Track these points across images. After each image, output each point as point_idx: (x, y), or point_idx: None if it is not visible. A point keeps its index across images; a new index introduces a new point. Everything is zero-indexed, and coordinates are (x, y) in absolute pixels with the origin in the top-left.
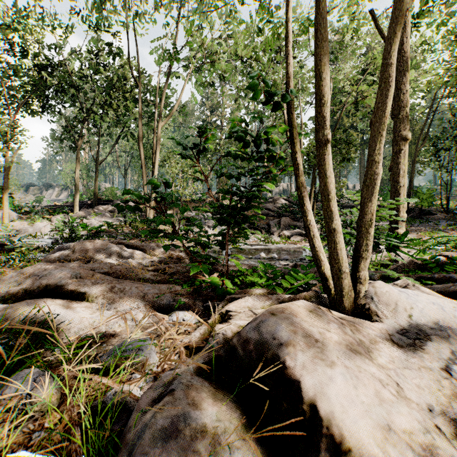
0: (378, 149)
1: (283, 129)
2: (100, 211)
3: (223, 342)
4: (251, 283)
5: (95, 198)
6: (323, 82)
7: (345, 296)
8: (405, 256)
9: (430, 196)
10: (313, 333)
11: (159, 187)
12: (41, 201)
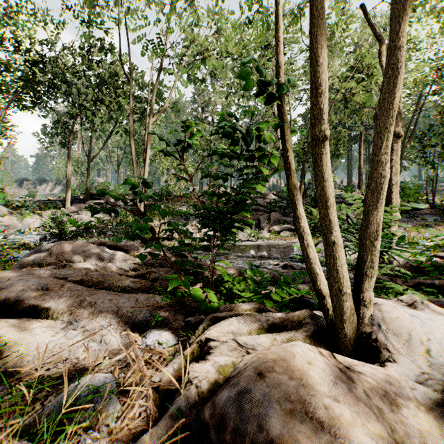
0: (386, 148)
1: (273, 124)
2: None
3: (196, 399)
4: (239, 290)
5: (87, 193)
6: (321, 68)
7: (346, 321)
8: (399, 258)
9: (417, 191)
10: (316, 409)
11: (136, 188)
12: (35, 195)
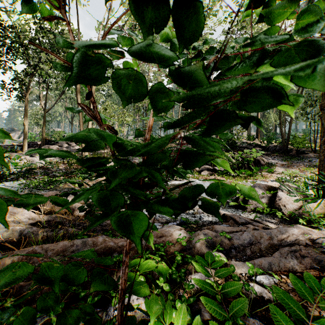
0: None
1: None
2: None
3: None
4: None
5: (42, 139)
6: None
7: None
8: None
9: (304, 139)
10: None
11: None
12: (3, 141)
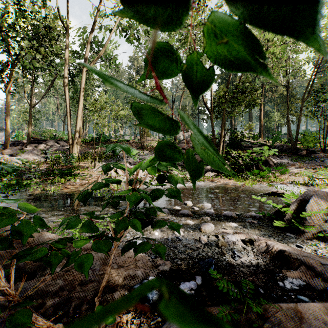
0: None
1: None
2: (28, 149)
3: None
4: None
5: (29, 138)
6: None
7: None
8: None
9: (315, 138)
10: None
11: None
12: None
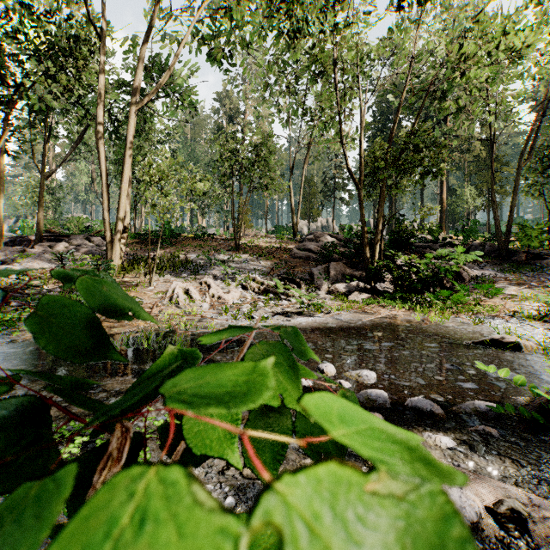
0: None
1: None
2: (34, 251)
3: None
4: None
5: (39, 231)
6: None
7: None
8: None
9: (541, 231)
10: None
11: None
12: None
